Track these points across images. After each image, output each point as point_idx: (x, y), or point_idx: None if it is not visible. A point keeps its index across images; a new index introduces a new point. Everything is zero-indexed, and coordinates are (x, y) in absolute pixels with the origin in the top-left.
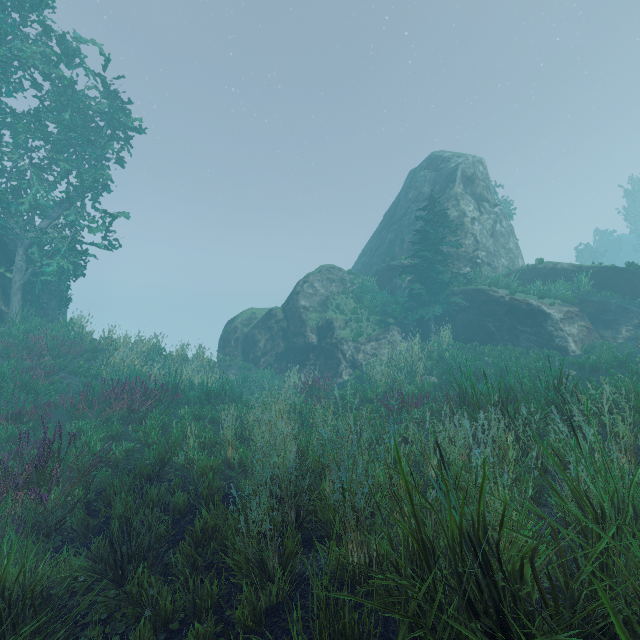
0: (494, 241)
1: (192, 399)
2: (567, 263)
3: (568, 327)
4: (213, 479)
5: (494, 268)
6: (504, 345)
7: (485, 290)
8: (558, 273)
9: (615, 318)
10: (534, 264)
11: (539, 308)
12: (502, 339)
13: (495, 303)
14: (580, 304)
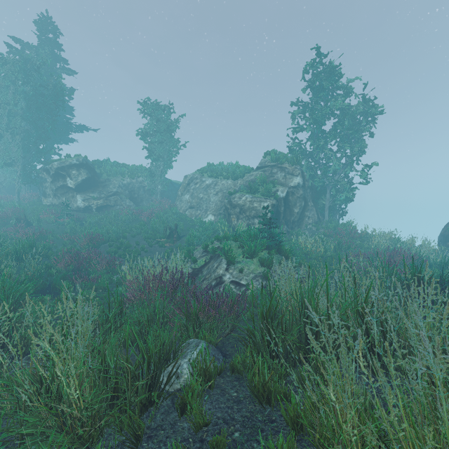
0: None
1: (433, 265)
2: None
3: None
4: None
5: None
6: None
7: None
8: None
9: None
10: None
11: None
12: None
13: None
14: None
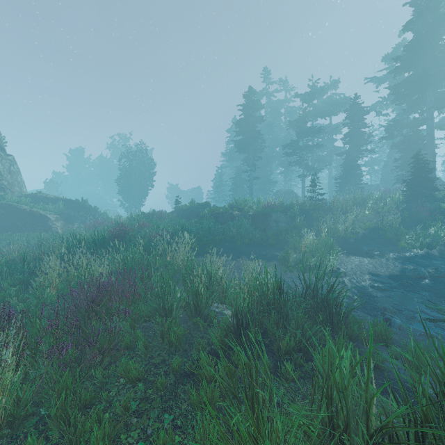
0: (11, 176)
1: None
2: (53, 195)
3: (58, 223)
4: None
5: (13, 192)
6: (28, 232)
7: (15, 205)
8: (49, 199)
9: (73, 220)
10: (36, 193)
11: (45, 215)
12: (26, 229)
13: (21, 212)
14: (60, 214)
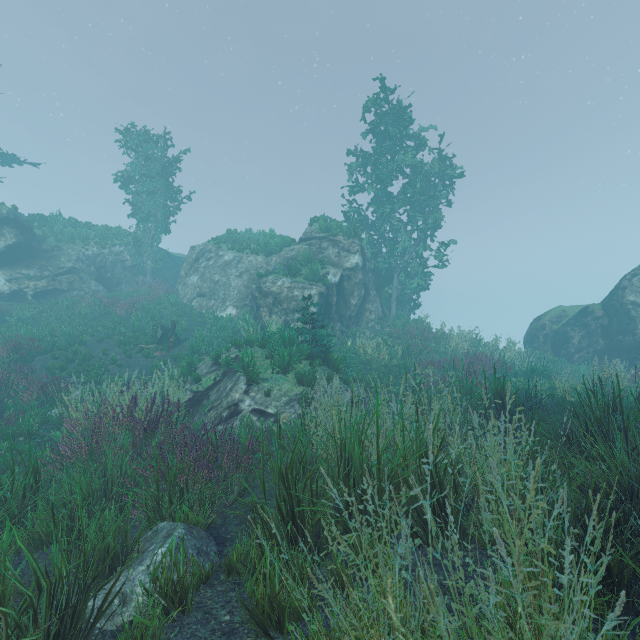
0: None
1: (519, 373)
2: None
3: None
4: (564, 398)
5: None
6: None
7: None
8: None
9: None
10: None
11: None
12: None
13: None
14: None
